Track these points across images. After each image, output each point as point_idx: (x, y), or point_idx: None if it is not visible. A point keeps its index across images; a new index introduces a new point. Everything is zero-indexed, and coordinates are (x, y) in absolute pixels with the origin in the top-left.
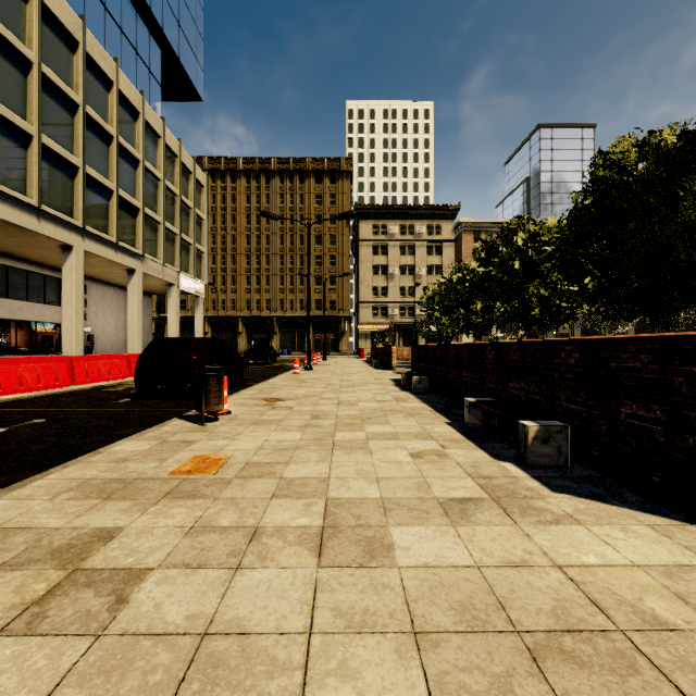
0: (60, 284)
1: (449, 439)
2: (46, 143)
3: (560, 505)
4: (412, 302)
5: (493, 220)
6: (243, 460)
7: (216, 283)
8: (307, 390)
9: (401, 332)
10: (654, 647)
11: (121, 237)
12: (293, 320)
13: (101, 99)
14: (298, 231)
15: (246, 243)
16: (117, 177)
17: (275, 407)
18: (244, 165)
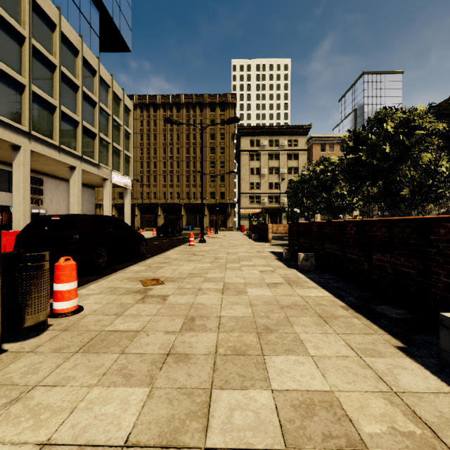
0: None
1: None
2: None
3: None
4: (277, 193)
5: (334, 135)
6: None
7: (143, 180)
8: (194, 266)
9: (270, 214)
10: None
11: (63, 142)
12: (195, 205)
13: (46, 37)
14: (198, 144)
15: (163, 153)
16: (60, 96)
17: (147, 296)
18: (162, 100)
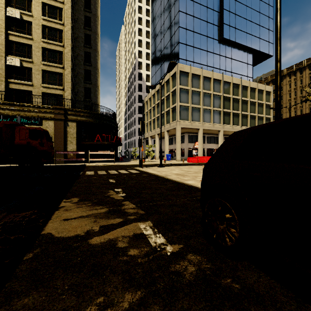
0: None
1: None
2: (214, 109)
3: None
4: None
5: None
6: None
7: None
8: None
9: None
10: None
11: (234, 123)
12: None
13: (228, 89)
14: None
15: (308, 101)
16: (232, 108)
17: None
18: (307, 63)
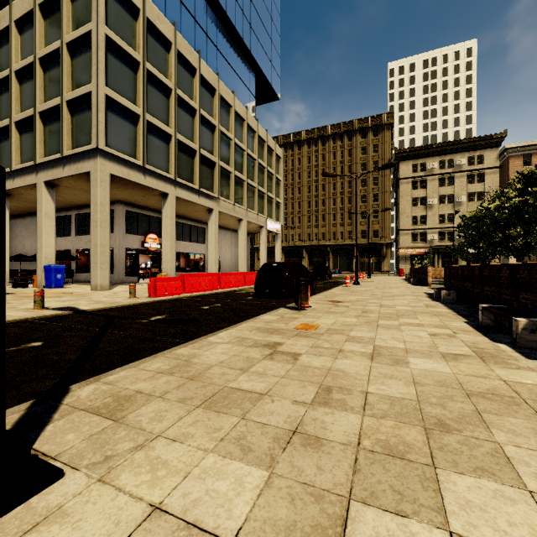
0: (204, 231)
1: (461, 330)
2: (202, 153)
3: (527, 364)
4: (452, 228)
5: None
6: (326, 327)
7: (287, 222)
8: (357, 297)
9: (440, 254)
10: (536, 404)
11: (235, 200)
12: (342, 247)
13: (226, 119)
14: (347, 178)
15: (307, 192)
16: (234, 164)
17: (337, 305)
18: (306, 136)
